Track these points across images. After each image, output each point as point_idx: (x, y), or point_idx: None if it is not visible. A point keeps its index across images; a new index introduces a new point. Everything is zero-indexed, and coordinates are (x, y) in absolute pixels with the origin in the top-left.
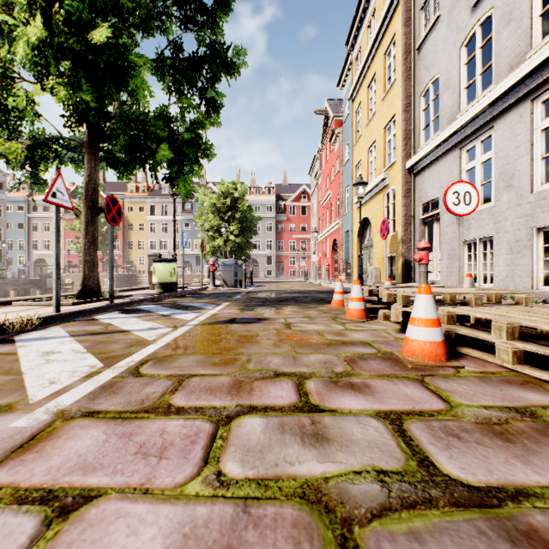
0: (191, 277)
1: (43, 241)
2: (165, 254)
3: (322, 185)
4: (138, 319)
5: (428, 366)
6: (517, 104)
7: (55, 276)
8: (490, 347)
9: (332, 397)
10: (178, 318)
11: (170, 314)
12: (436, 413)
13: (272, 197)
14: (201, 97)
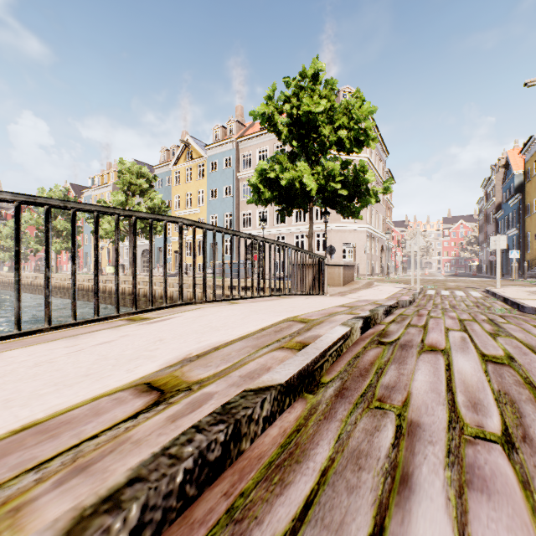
0: None
1: None
2: None
3: None
4: None
5: None
6: None
7: None
8: None
9: None
10: None
11: None
12: None
13: None
14: None
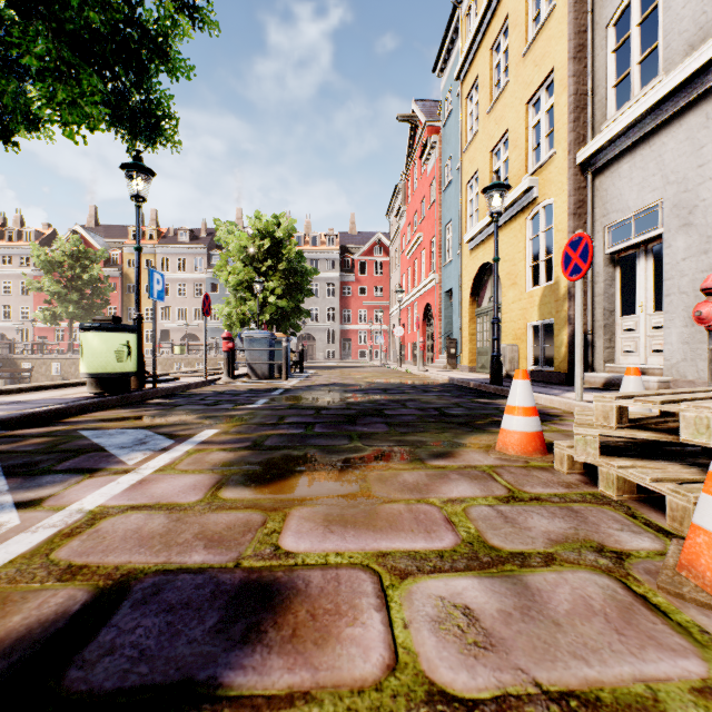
0: (216, 360)
1: (2, 308)
2: (184, 327)
3: (408, 227)
4: None
5: None
6: None
7: None
8: None
9: None
10: None
11: None
12: None
13: (335, 249)
14: None
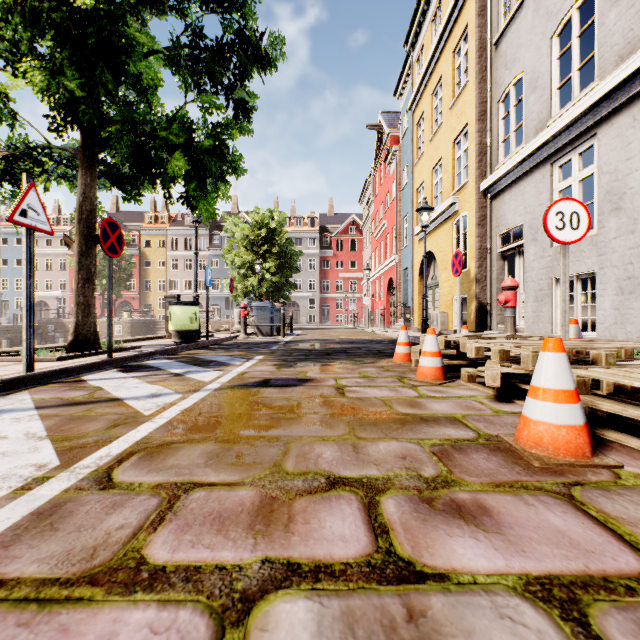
0: (220, 323)
1: (44, 280)
2: (190, 296)
3: (376, 214)
4: (140, 380)
5: (566, 465)
6: (629, 103)
7: (26, 323)
8: (637, 427)
9: (432, 539)
10: (194, 379)
11: (184, 372)
12: (636, 585)
13: (315, 229)
14: (227, 97)
